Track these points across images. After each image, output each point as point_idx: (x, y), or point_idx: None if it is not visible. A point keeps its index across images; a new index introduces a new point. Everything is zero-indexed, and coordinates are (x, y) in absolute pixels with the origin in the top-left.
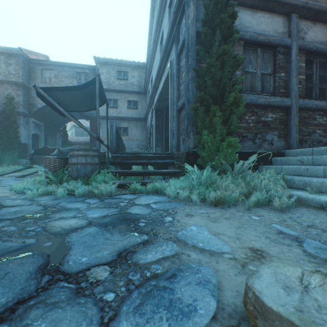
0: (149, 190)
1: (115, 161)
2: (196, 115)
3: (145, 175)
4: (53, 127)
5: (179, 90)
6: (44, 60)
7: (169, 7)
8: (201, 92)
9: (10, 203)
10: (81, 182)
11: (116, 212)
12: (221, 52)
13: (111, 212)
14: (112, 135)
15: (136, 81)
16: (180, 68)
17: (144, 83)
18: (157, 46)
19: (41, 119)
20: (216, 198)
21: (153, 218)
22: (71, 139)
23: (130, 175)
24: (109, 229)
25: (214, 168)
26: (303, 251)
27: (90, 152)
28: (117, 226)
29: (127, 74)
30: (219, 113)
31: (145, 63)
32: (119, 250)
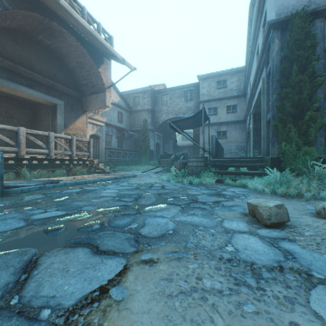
0: (237, 184)
1: (214, 164)
2: (277, 130)
3: (236, 175)
4: (167, 136)
5: (268, 105)
6: (163, 89)
7: (263, 27)
8: (278, 115)
9: (165, 184)
10: (194, 177)
11: (214, 192)
12: (297, 81)
13: (212, 192)
14: (212, 145)
15: (235, 86)
16: (269, 86)
17: (243, 86)
18: (253, 56)
19: (160, 132)
20: (282, 191)
21: (233, 196)
22: (179, 143)
23: (225, 174)
24: (211, 196)
25: (294, 171)
26: (305, 213)
27: (199, 159)
28: (215, 195)
29: (226, 82)
30: (293, 130)
31: (244, 66)
32: (215, 200)
